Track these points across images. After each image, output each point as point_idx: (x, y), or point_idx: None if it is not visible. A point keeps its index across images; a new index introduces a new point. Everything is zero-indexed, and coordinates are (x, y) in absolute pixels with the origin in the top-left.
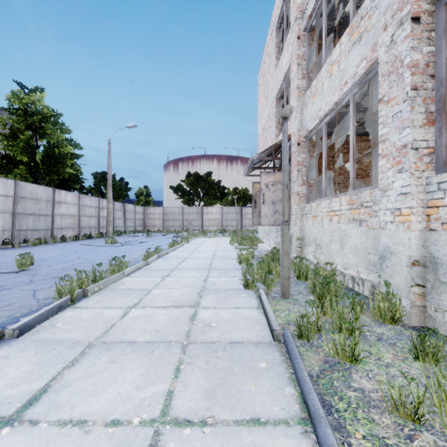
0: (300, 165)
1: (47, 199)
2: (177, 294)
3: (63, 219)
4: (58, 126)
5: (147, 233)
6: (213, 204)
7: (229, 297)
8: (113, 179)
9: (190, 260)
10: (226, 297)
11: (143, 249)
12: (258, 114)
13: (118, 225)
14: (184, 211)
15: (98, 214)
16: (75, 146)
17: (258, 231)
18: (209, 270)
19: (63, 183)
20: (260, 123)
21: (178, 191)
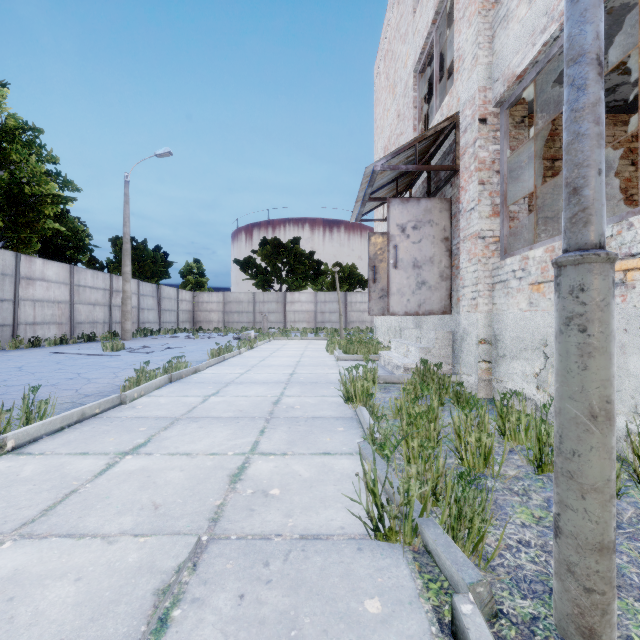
0: (487, 169)
1: (2, 271)
2: (58, 600)
3: (38, 308)
4: (33, 149)
5: (193, 333)
6: (302, 289)
7: (300, 639)
8: (143, 248)
9: (235, 388)
10: (286, 639)
11: (159, 362)
12: (375, 127)
13: (147, 320)
14: (257, 299)
15: (110, 301)
16: (64, 184)
17: (376, 328)
18: (265, 424)
19: (56, 251)
20: (379, 140)
21: (247, 267)
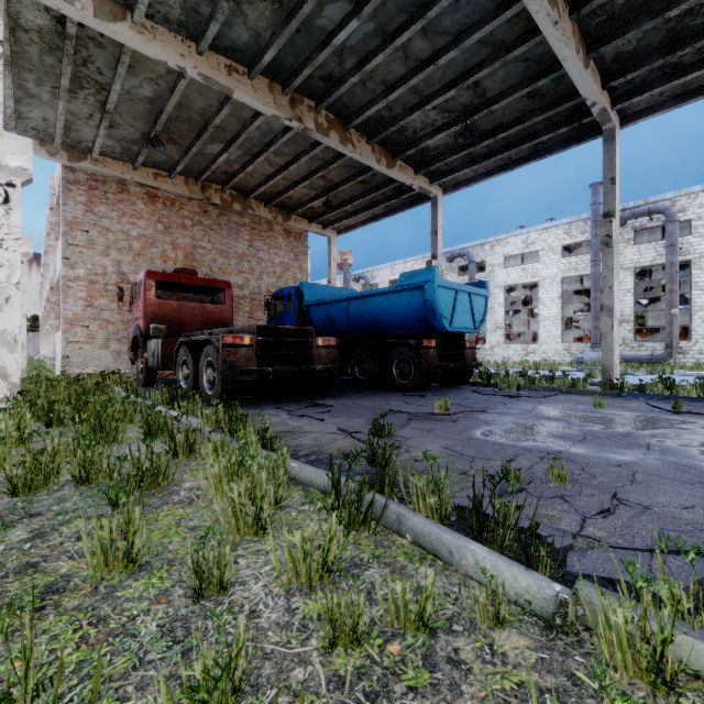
0: None
1: None
2: None
3: None
4: None
5: None
6: None
7: None
8: None
9: None
10: None
11: None
12: None
13: None
14: None
15: None
16: None
17: None
18: None
19: None
20: None
21: None
